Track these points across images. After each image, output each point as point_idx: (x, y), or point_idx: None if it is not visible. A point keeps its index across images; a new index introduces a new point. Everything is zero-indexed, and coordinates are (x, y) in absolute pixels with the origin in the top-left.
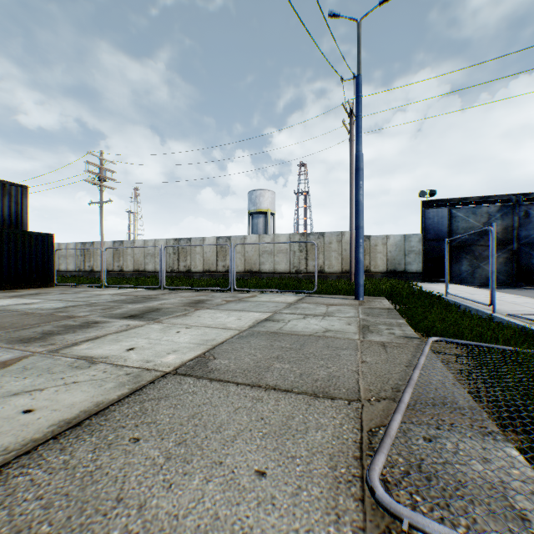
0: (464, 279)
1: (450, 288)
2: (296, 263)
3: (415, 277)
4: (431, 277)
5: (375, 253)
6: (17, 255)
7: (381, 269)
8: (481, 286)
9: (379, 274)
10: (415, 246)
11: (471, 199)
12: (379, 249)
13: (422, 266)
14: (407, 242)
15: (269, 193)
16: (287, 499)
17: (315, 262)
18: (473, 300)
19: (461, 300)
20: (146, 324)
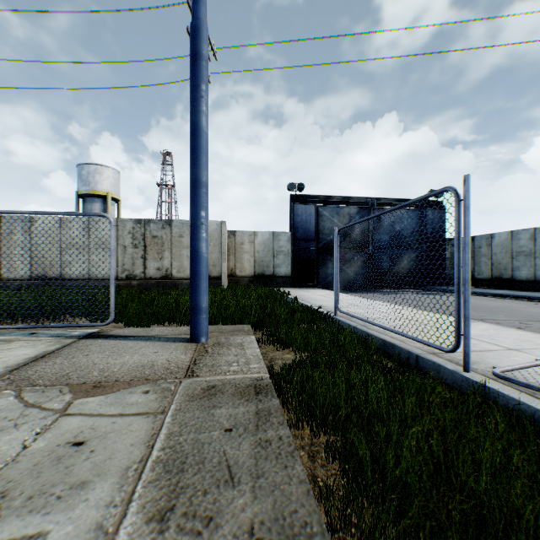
0: (330, 283)
1: (325, 296)
2: (128, 264)
3: (285, 282)
4: (300, 281)
5: (242, 252)
6: None
7: (248, 272)
8: (345, 290)
9: (245, 279)
10: (285, 246)
11: (335, 199)
12: (245, 248)
13: (292, 269)
14: (276, 241)
15: (111, 171)
16: None
17: (111, 259)
18: (401, 333)
19: (364, 324)
20: None
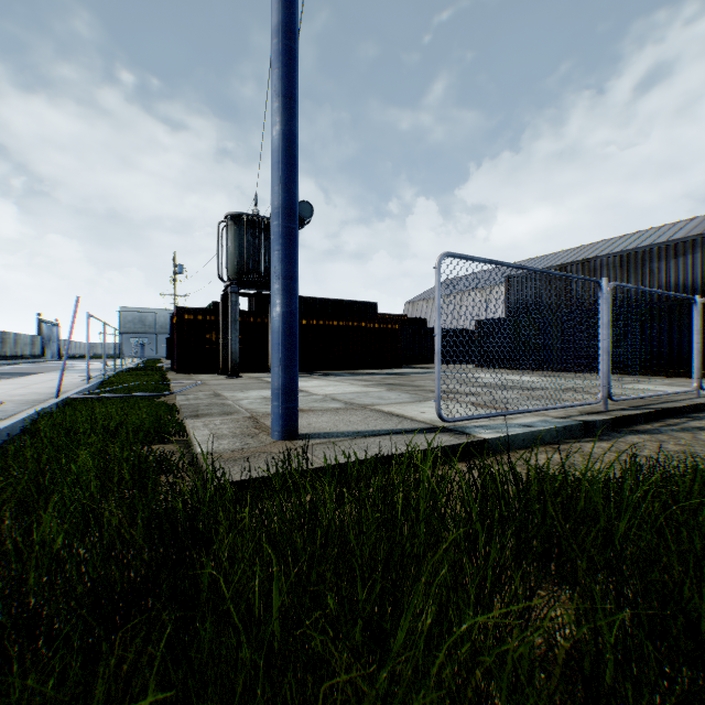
0: None
1: None
2: None
3: None
4: None
5: None
6: (702, 332)
7: None
8: None
9: None
10: None
11: None
12: None
13: None
14: None
15: None
16: (214, 382)
17: (436, 321)
18: None
19: None
20: (355, 384)
